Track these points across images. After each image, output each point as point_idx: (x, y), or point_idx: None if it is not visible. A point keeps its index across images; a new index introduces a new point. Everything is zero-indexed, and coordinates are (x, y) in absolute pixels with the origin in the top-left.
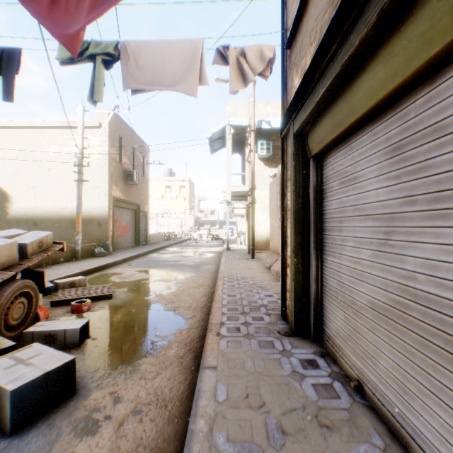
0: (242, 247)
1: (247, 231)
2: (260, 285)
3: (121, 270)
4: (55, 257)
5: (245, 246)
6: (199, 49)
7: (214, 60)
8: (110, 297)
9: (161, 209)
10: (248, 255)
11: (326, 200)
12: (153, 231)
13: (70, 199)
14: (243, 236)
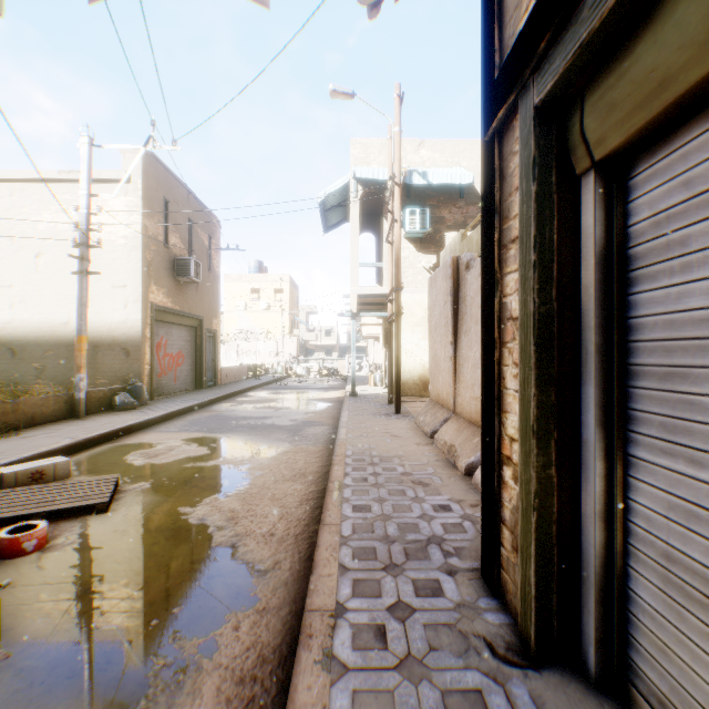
0: (377, 391)
1: (385, 363)
2: (418, 478)
3: (154, 438)
4: (32, 413)
5: (382, 389)
6: None
7: None
8: (103, 509)
9: (243, 327)
10: (388, 407)
11: (648, 286)
12: (232, 362)
13: (74, 307)
14: (378, 371)
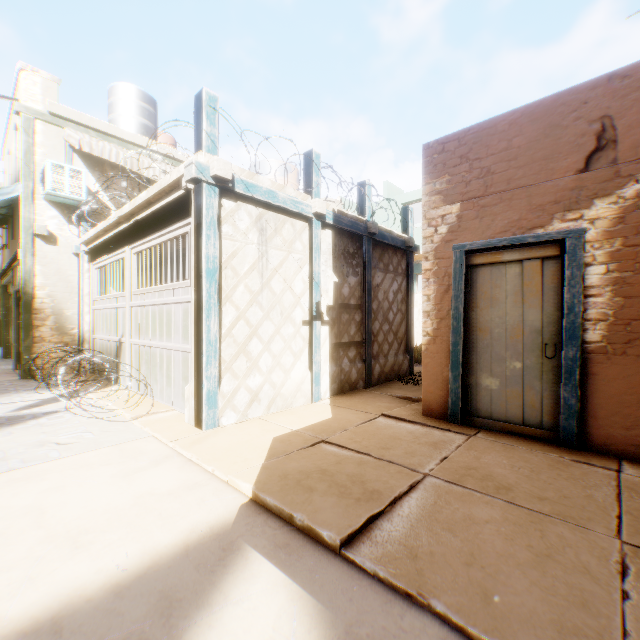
0: None
1: None
2: None
3: None
4: None
5: None
6: None
7: None
8: None
9: None
10: None
11: None
12: None
13: None
14: None
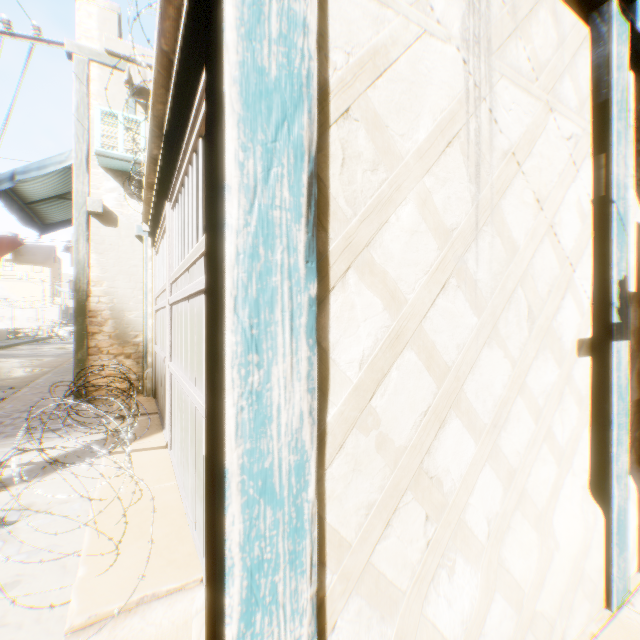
0: None
1: None
2: None
3: None
4: None
5: None
6: (55, 250)
7: (64, 250)
8: None
9: None
10: None
11: None
12: None
13: None
14: None
